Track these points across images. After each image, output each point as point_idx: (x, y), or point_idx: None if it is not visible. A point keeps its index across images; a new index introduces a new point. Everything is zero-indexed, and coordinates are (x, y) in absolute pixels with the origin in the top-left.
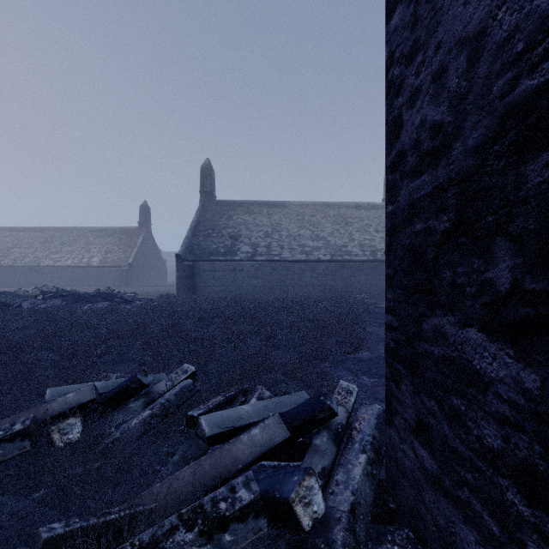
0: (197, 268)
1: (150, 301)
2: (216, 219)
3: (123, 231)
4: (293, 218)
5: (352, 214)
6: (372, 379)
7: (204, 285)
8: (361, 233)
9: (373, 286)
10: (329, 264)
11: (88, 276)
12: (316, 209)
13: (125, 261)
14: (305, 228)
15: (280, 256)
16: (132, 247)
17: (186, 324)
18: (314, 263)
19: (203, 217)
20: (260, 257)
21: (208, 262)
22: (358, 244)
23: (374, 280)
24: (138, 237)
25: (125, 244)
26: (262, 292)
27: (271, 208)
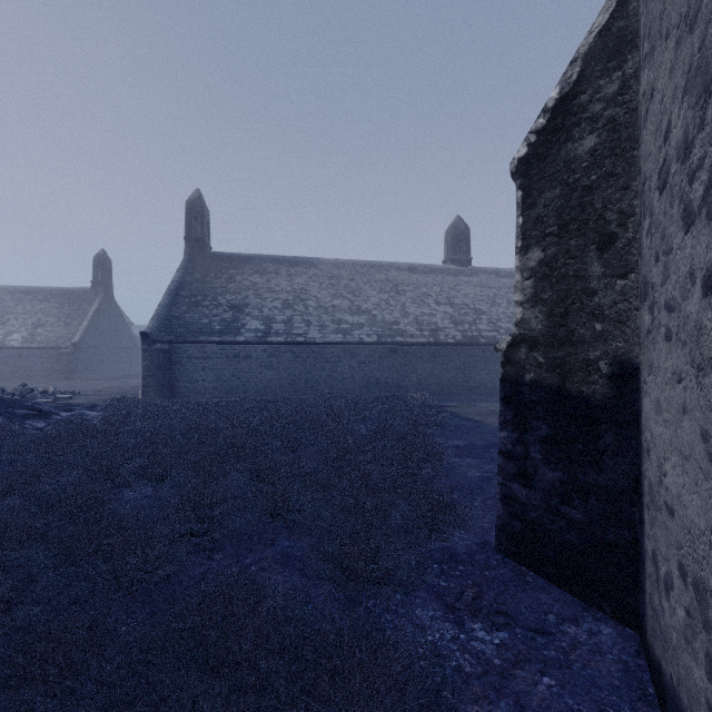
0: (177, 353)
1: (90, 409)
2: (210, 279)
3: (67, 293)
4: (325, 282)
5: (404, 280)
6: (496, 634)
7: (189, 379)
8: (417, 306)
9: (434, 379)
10: (376, 348)
11: (3, 363)
12: (357, 271)
13: (68, 339)
14: (342, 297)
15: (306, 337)
16: (80, 318)
17: (123, 472)
18: (354, 347)
19: (190, 276)
20: (276, 338)
21: (195, 345)
22: (414, 320)
23: (435, 370)
24: (91, 303)
25: (69, 314)
26: (278, 388)
27: (293, 267)
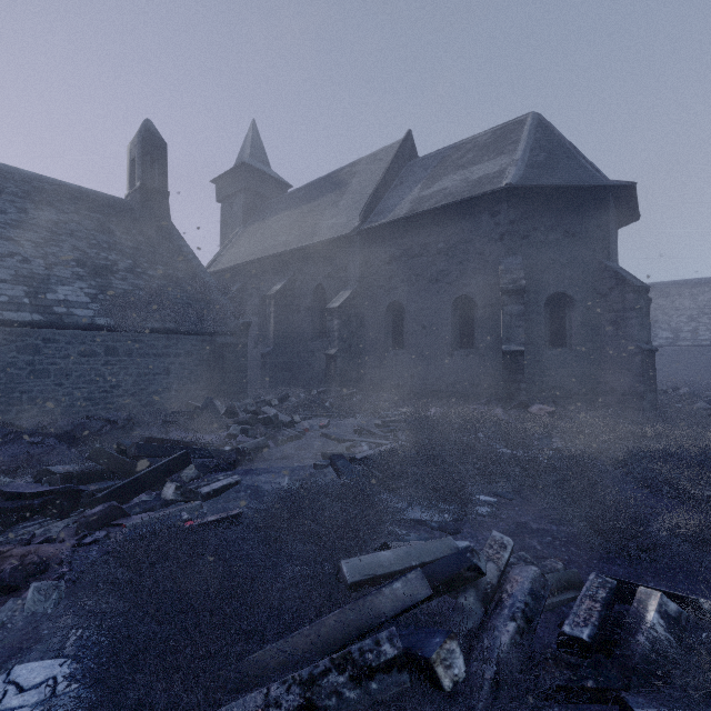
0: None
1: None
2: None
3: None
4: None
5: None
6: None
7: None
8: None
9: None
10: None
11: None
12: None
13: None
14: None
15: (710, 341)
16: None
17: None
18: None
19: None
20: (683, 343)
21: None
22: None
23: None
24: None
25: None
26: (685, 375)
27: (694, 288)
